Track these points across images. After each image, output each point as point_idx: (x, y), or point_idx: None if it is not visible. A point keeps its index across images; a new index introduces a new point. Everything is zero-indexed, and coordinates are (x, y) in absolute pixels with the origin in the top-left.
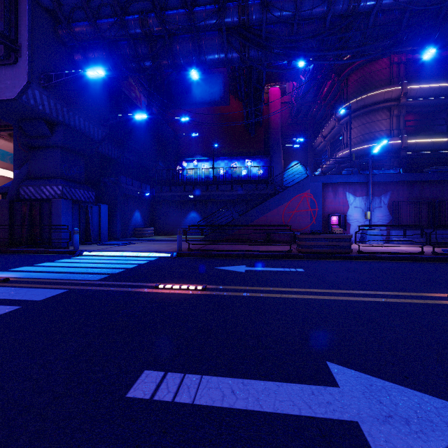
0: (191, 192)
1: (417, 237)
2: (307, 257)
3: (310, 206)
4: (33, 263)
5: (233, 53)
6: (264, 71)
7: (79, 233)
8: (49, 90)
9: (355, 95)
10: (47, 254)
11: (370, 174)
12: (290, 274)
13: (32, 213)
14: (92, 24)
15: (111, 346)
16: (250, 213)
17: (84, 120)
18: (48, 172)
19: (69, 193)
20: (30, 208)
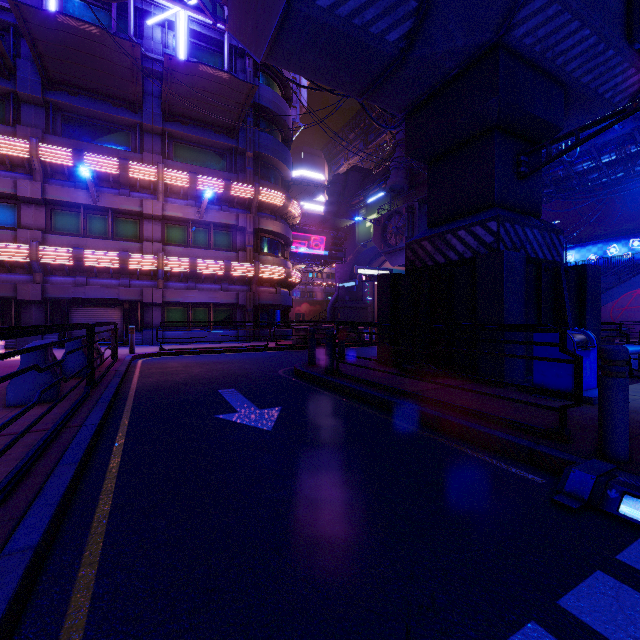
0: None
1: None
2: None
3: None
4: None
5: None
6: None
7: None
8: None
9: None
10: None
11: None
12: None
13: None
14: None
15: None
16: None
17: None
18: None
19: None
20: None
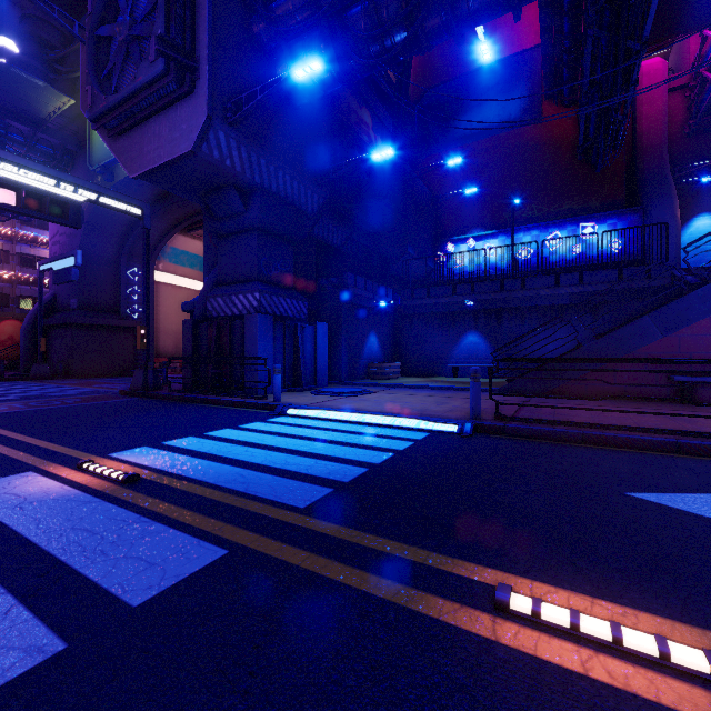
0: (468, 295)
1: None
2: None
3: None
4: (206, 429)
5: None
6: None
7: (284, 372)
8: (239, 130)
9: None
10: (236, 408)
11: None
12: None
13: (220, 339)
14: None
15: None
16: (626, 330)
17: (291, 178)
18: (241, 272)
19: (270, 304)
20: (217, 332)
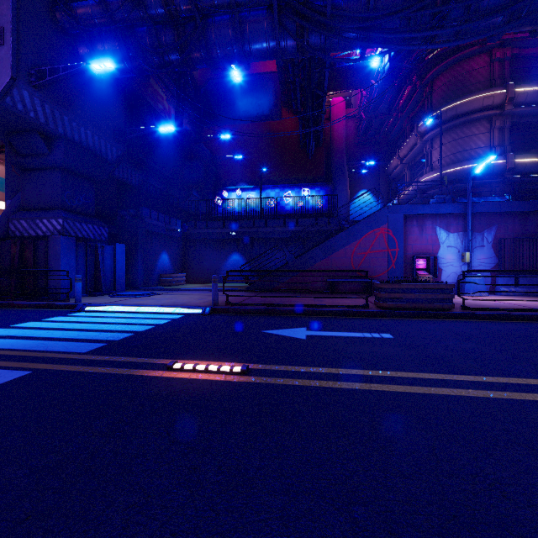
0: (233, 228)
1: (534, 287)
2: (391, 314)
3: (388, 245)
4: (12, 323)
5: (287, 39)
6: (326, 72)
7: (86, 281)
8: (43, 91)
9: (444, 103)
10: (40, 309)
11: (469, 203)
12: (375, 344)
13: (24, 255)
14: (98, 2)
15: (32, 535)
16: (308, 254)
17: (92, 133)
18: (46, 201)
19: (73, 229)
20: (21, 249)
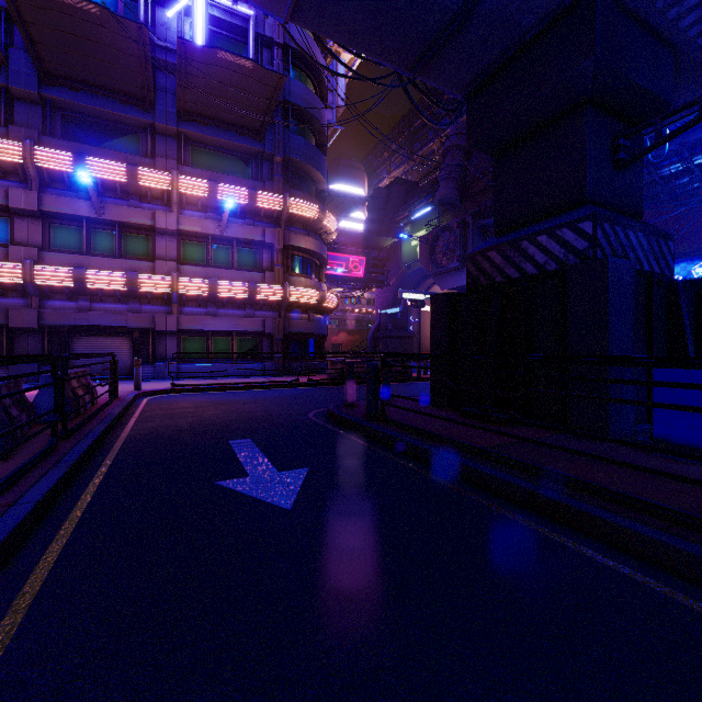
0: None
1: None
2: None
3: None
4: None
5: None
6: None
7: None
8: None
9: None
10: None
11: None
12: None
13: None
14: None
15: None
16: None
17: None
18: None
19: None
20: None
